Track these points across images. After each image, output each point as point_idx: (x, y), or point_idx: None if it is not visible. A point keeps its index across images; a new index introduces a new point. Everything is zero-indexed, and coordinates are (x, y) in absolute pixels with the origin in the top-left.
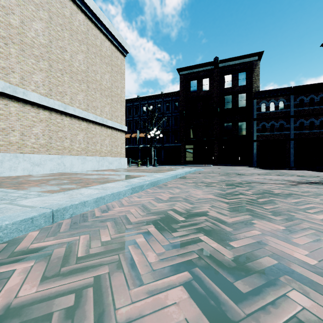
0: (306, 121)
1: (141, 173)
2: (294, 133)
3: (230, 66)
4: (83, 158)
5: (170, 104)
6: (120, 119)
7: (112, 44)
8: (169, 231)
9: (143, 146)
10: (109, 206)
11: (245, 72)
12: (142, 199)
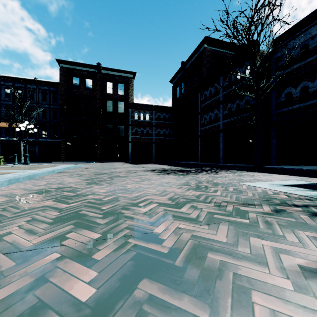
0: (161, 131)
1: (10, 170)
2: (155, 138)
3: (112, 76)
4: None
5: (47, 94)
6: None
7: None
8: (46, 194)
9: (6, 138)
10: None
11: (123, 84)
12: (21, 186)
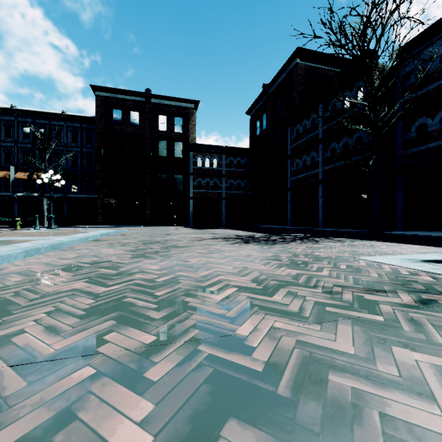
0: (234, 182)
1: (28, 237)
2: (226, 193)
3: (166, 106)
4: None
5: (79, 133)
6: None
7: None
8: (76, 271)
9: (24, 194)
10: None
11: (182, 118)
12: (42, 260)
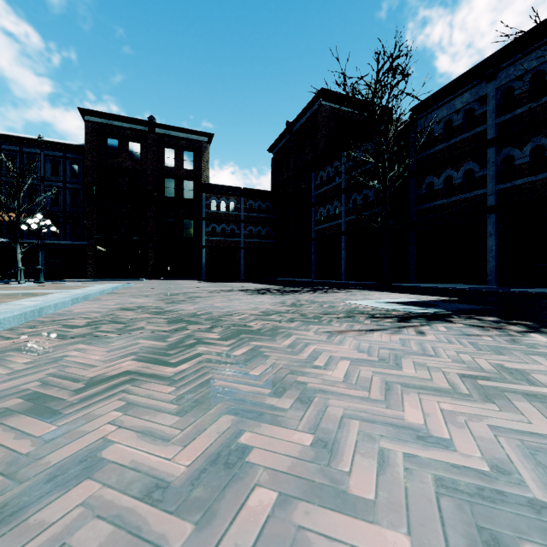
0: (255, 229)
1: (41, 290)
2: (244, 242)
3: (173, 138)
4: None
5: (61, 164)
6: None
7: None
8: (132, 311)
9: None
10: (66, 310)
11: (193, 152)
12: (90, 306)
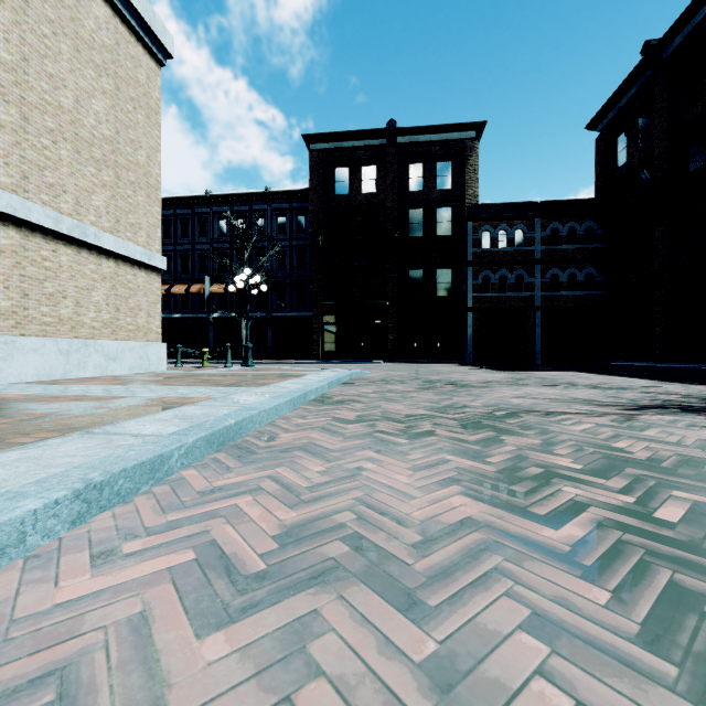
0: (562, 274)
1: (195, 388)
2: (542, 297)
3: (421, 146)
4: (1, 343)
5: (287, 218)
6: (147, 235)
7: (119, 16)
8: None
9: (221, 315)
10: None
11: (451, 162)
12: (110, 574)
